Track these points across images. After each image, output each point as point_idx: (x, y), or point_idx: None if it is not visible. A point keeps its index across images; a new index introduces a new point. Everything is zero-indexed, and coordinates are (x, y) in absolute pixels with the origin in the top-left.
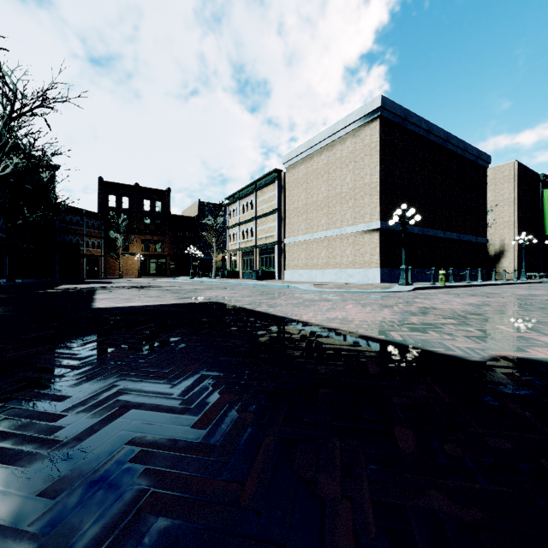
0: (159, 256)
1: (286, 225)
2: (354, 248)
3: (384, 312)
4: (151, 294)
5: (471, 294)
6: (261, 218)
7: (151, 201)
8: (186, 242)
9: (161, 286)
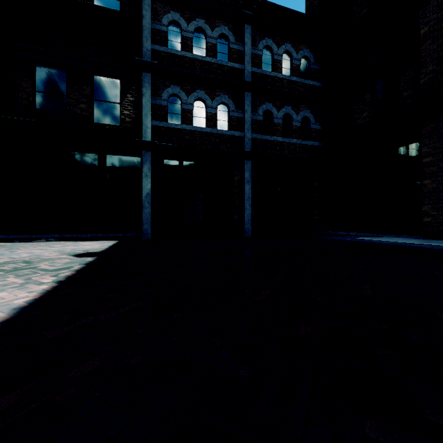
0: None
1: None
2: None
3: None
4: None
5: None
6: None
7: None
8: None
9: None
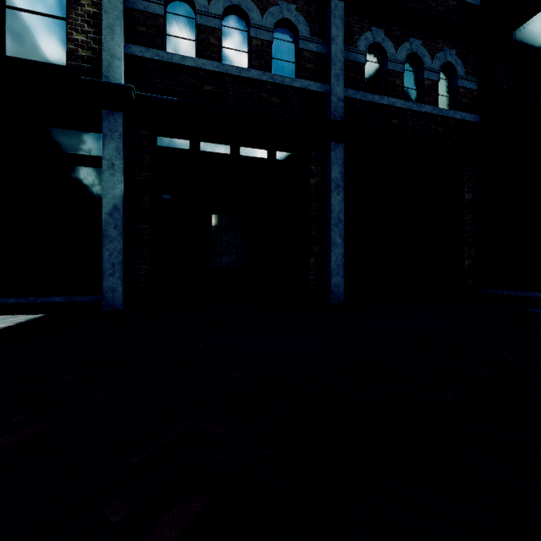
0: None
1: None
2: None
3: None
4: None
5: None
6: None
7: None
8: None
9: None
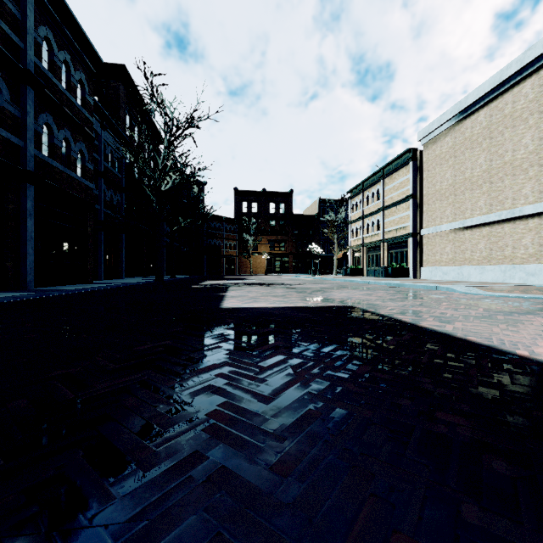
0: (283, 255)
1: (423, 213)
2: (539, 235)
3: None
4: (277, 292)
5: None
6: (390, 208)
7: (276, 204)
8: (307, 240)
9: (285, 283)
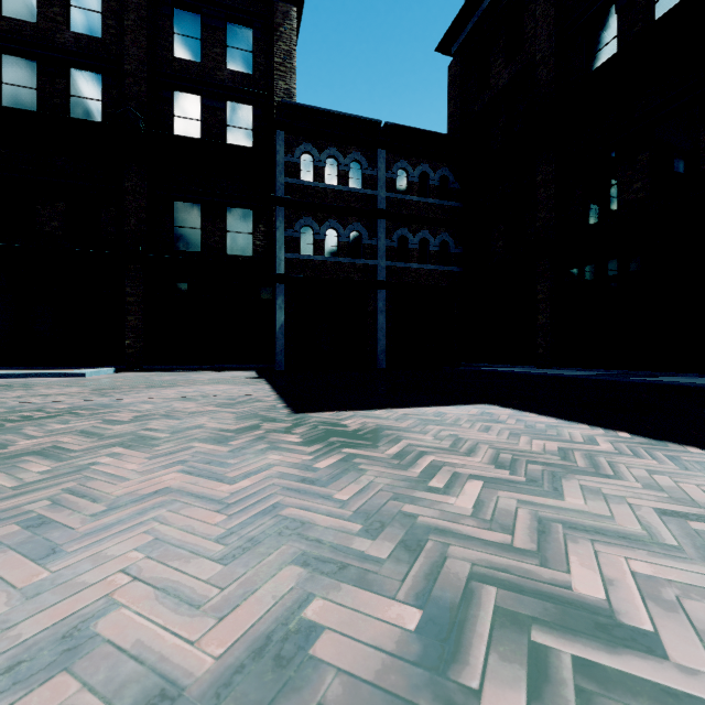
0: None
1: None
2: None
3: (174, 388)
4: None
5: None
6: None
7: None
8: None
9: None
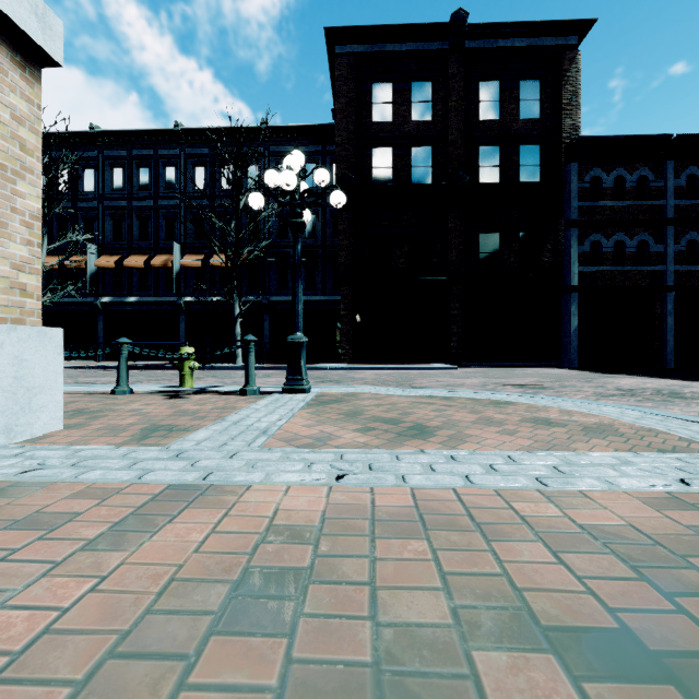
0: None
1: None
2: None
3: (605, 379)
4: None
5: (372, 382)
6: None
7: None
8: None
9: None
